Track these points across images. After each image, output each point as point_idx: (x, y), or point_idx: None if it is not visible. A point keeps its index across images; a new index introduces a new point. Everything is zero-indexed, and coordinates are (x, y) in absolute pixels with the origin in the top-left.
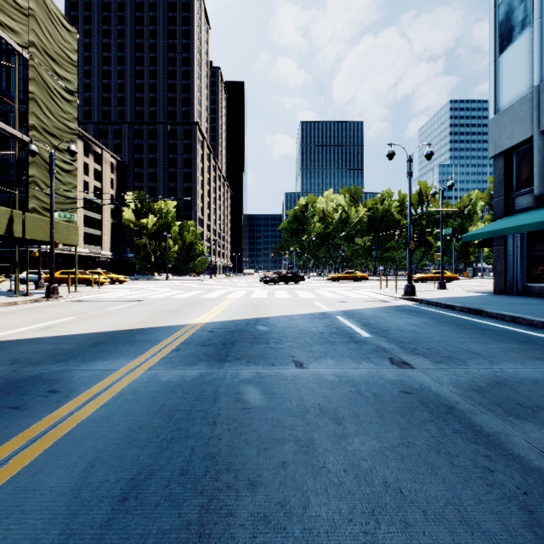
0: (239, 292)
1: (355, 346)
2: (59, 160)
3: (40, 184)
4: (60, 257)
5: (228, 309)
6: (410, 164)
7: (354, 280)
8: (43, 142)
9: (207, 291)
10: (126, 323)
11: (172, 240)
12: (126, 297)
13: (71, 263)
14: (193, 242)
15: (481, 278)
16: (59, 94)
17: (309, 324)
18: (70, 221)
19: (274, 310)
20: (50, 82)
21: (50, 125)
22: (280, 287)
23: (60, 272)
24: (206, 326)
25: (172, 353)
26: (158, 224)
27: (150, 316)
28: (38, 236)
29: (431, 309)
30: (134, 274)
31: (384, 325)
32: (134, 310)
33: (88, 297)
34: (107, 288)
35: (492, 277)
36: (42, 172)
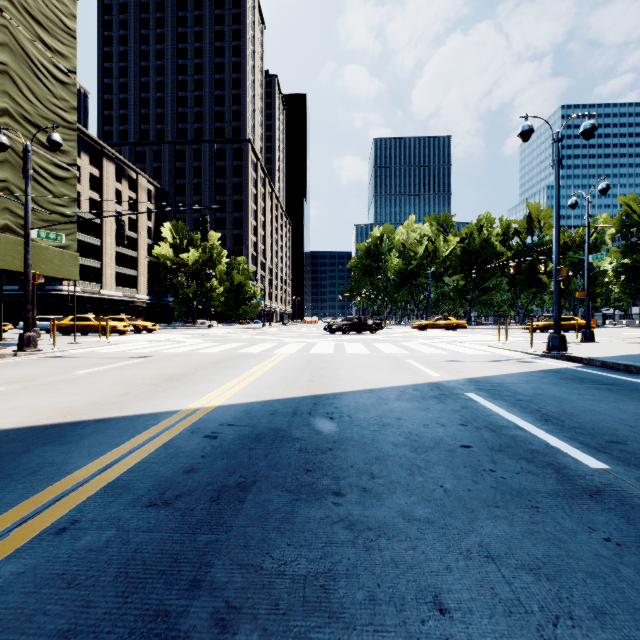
0: (294, 345)
1: (614, 522)
2: (48, 162)
3: (17, 192)
4: (88, 302)
5: (268, 375)
6: (558, 146)
7: (446, 330)
8: (22, 135)
9: (252, 342)
10: (64, 406)
11: (216, 280)
12: (131, 352)
13: (101, 309)
14: (243, 283)
15: (614, 327)
16: (47, 72)
17: (423, 414)
18: (65, 247)
19: (346, 377)
20: (33, 52)
21: (33, 112)
22: (352, 338)
23: (71, 318)
24: (210, 418)
25: (30, 550)
26: (200, 261)
27: (126, 389)
28: (14, 266)
29: (629, 379)
30: (174, 321)
31: (593, 423)
32: (115, 375)
33: (81, 350)
34: (124, 338)
35: (628, 326)
36: (21, 177)
